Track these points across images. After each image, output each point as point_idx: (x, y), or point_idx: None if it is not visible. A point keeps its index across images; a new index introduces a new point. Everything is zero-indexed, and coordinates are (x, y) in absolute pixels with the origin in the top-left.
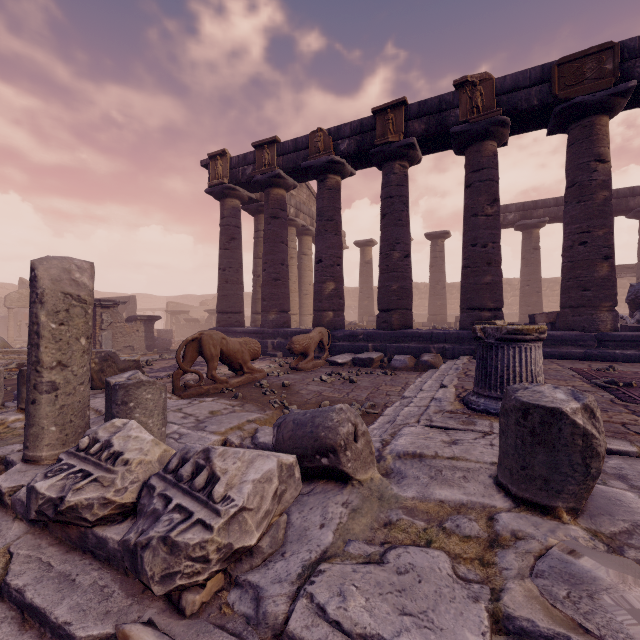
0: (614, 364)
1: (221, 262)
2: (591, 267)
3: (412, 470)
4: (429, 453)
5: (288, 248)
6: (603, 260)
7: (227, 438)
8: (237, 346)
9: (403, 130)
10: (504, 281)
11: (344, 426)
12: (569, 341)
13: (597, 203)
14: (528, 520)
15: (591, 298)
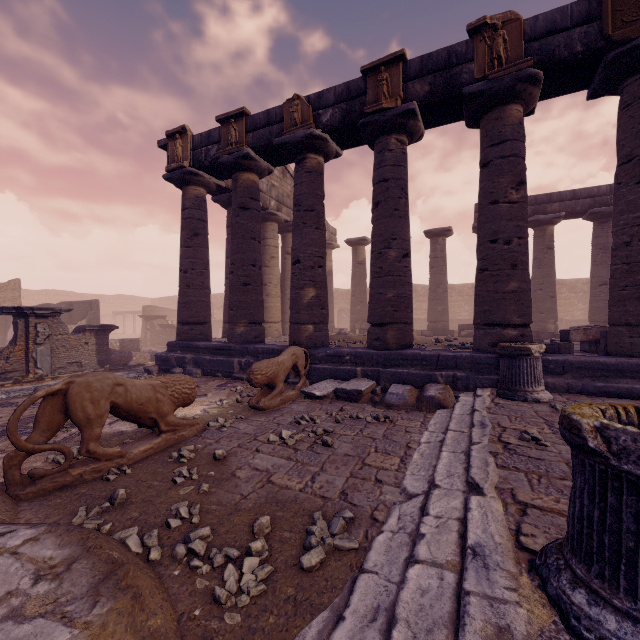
0: None
1: (182, 262)
2: None
3: None
4: None
5: (268, 246)
6: None
7: None
8: (147, 393)
9: (401, 93)
10: None
11: None
12: (628, 372)
13: None
14: None
15: None
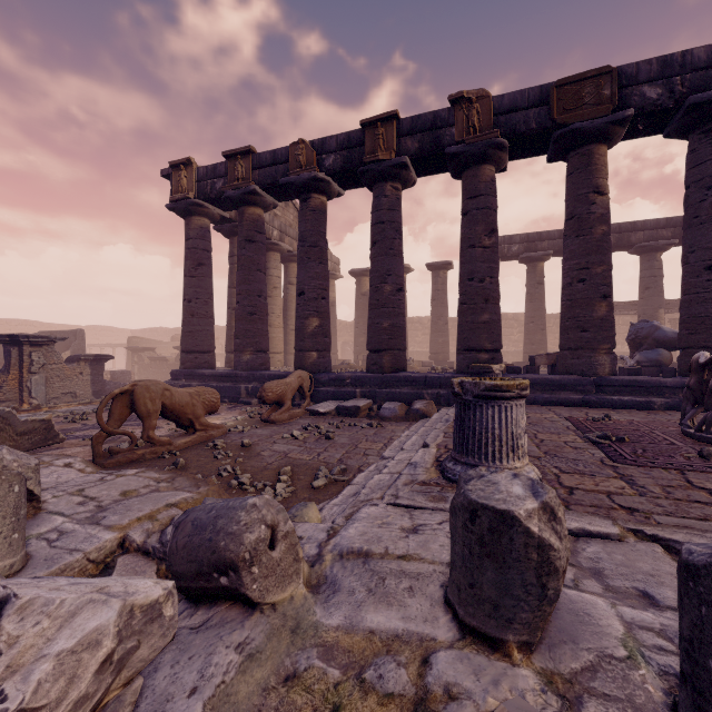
0: (611, 411)
1: (186, 292)
2: (590, 306)
3: (350, 578)
4: (378, 550)
5: (271, 276)
6: (601, 299)
7: (127, 535)
8: (186, 398)
9: (395, 147)
10: (511, 316)
11: (253, 531)
12: (568, 386)
13: (596, 238)
14: (470, 663)
15: (590, 340)
